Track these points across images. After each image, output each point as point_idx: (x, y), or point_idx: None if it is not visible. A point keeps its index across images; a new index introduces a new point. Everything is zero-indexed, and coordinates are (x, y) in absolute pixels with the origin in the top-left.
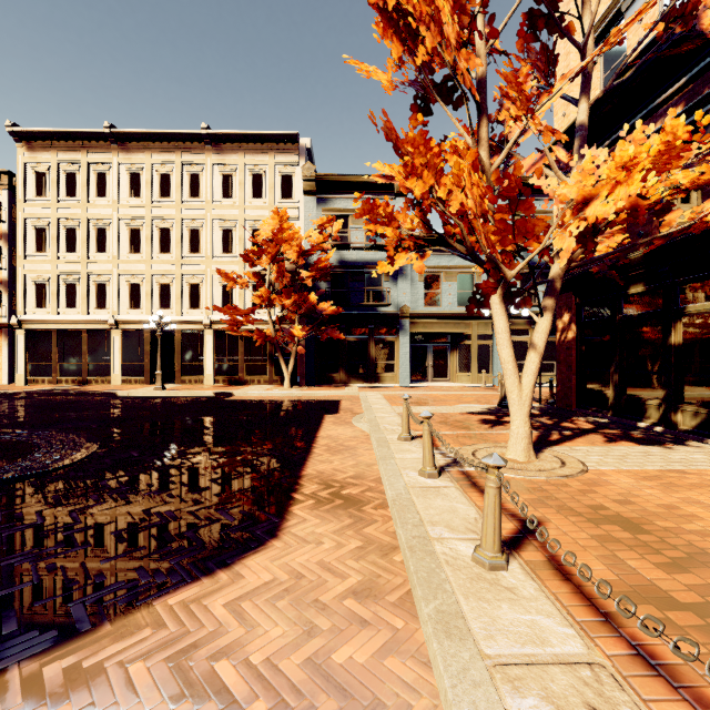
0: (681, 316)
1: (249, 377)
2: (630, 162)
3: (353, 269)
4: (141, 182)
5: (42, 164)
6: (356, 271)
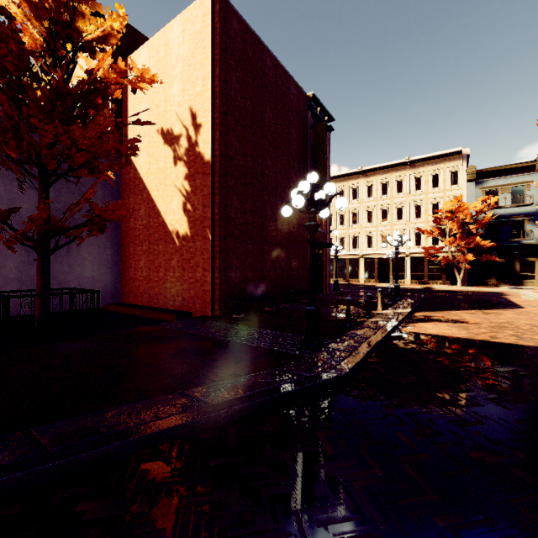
0: None
1: (430, 281)
2: None
3: (501, 219)
4: (372, 189)
5: None
6: (504, 220)
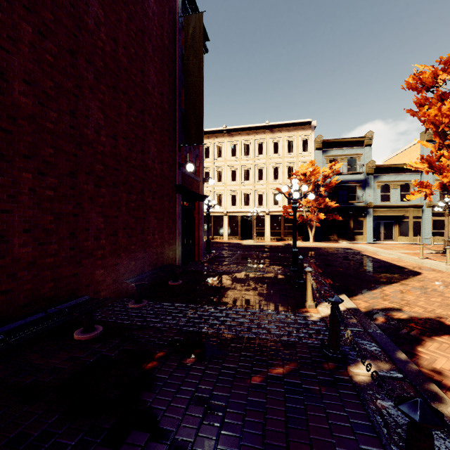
0: None
1: (286, 237)
2: None
3: (341, 184)
4: (236, 149)
5: None
6: (342, 185)
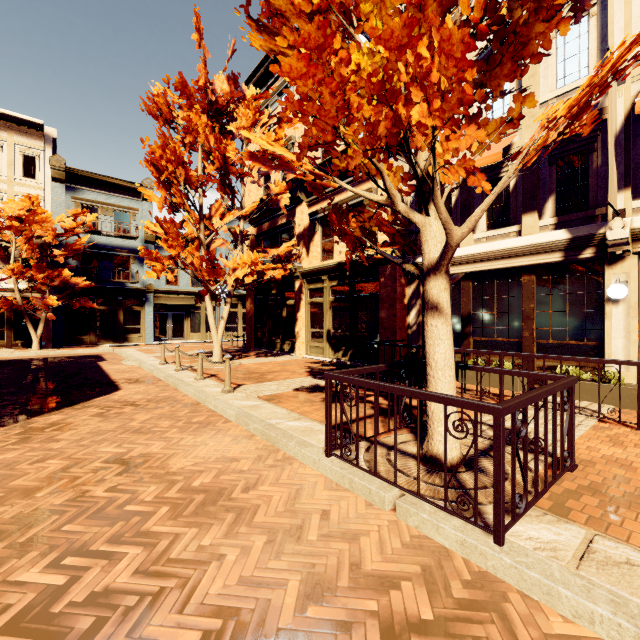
0: (286, 305)
1: None
2: (245, 262)
3: (103, 250)
4: None
5: None
6: (106, 253)
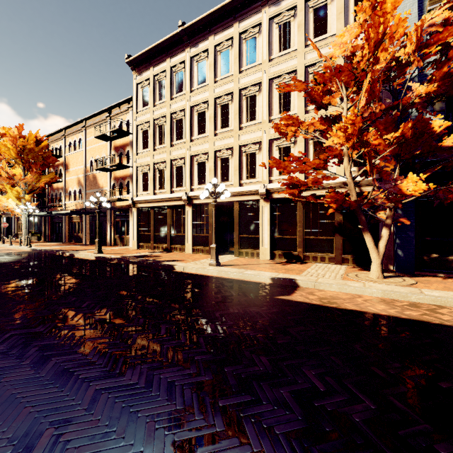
0: None
1: (309, 253)
2: None
3: None
4: (206, 68)
5: (145, 81)
6: None
